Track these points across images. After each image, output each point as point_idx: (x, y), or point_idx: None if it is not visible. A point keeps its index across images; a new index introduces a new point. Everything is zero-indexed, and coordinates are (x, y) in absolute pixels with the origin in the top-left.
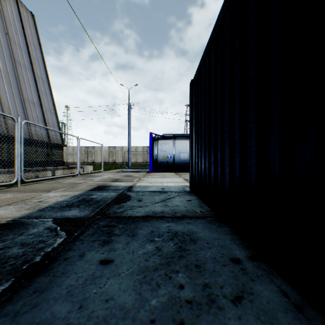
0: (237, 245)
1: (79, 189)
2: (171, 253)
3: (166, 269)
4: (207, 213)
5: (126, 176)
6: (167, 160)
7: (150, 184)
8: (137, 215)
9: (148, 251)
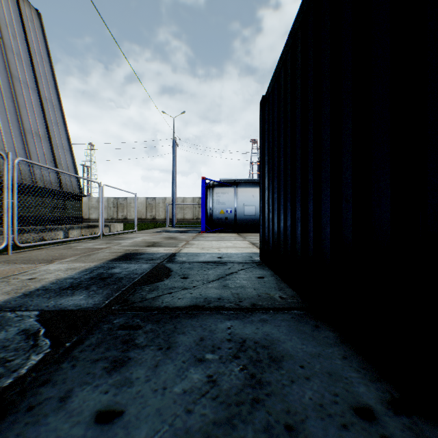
0: (357, 371)
1: (97, 258)
2: (236, 392)
3: (227, 437)
4: (291, 301)
5: (168, 239)
6: (226, 216)
7: (202, 250)
8: (179, 305)
9: (192, 387)
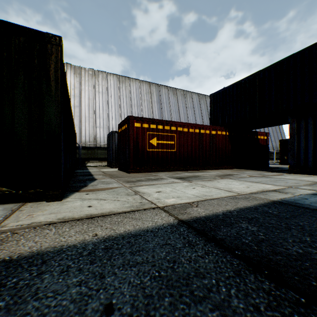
0: None
1: None
2: None
3: None
4: None
5: None
6: None
7: None
8: None
9: None
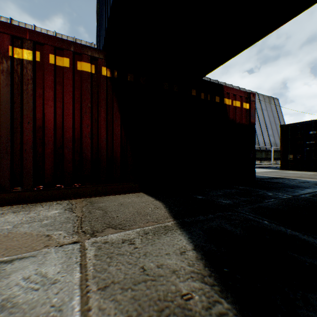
0: None
1: None
2: None
3: None
4: None
5: None
6: None
7: None
8: None
9: None
